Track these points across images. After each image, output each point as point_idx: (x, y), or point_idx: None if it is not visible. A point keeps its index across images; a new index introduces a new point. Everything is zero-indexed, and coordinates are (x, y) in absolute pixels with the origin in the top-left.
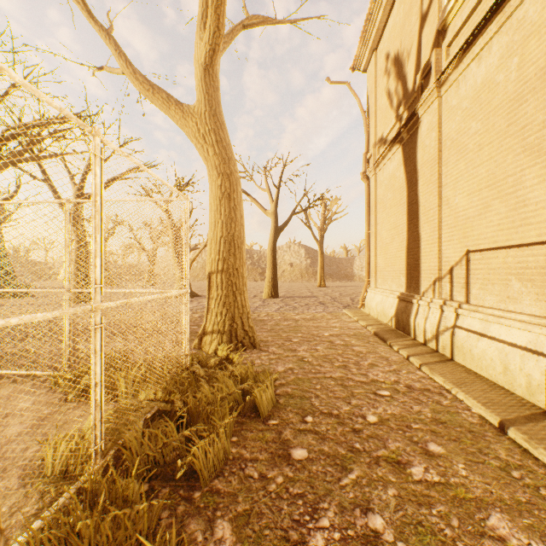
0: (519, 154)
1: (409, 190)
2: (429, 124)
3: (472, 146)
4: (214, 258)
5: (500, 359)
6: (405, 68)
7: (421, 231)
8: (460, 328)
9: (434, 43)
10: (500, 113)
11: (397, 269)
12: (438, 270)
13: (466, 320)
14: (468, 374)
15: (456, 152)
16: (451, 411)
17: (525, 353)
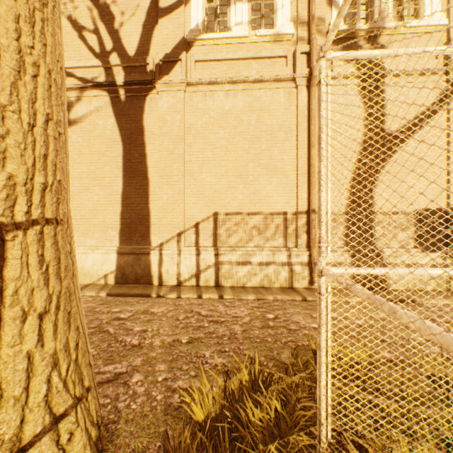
0: (257, 166)
1: (128, 147)
2: (172, 105)
3: (220, 145)
4: (25, 179)
5: (261, 273)
6: (120, 24)
7: (152, 190)
8: (224, 263)
9: (180, 45)
10: (244, 138)
11: (99, 222)
12: (184, 225)
13: (227, 257)
14: (243, 288)
15: (204, 142)
16: (289, 304)
17: (275, 265)
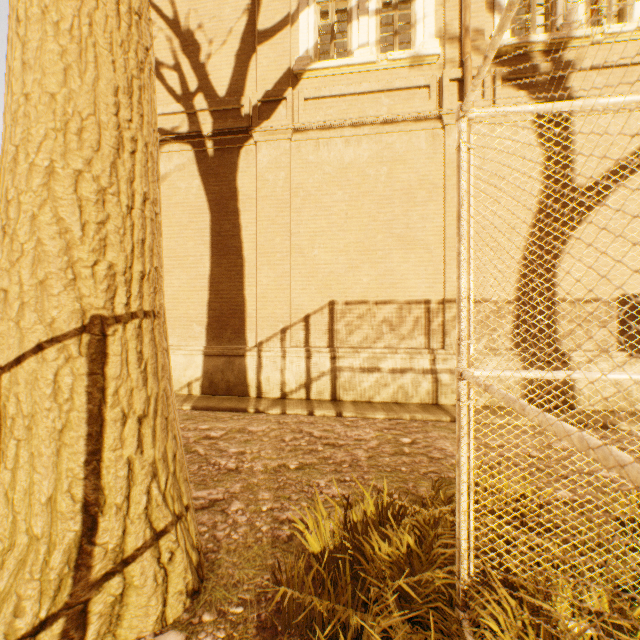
0: (388, 237)
1: (217, 216)
2: (274, 160)
3: (338, 211)
4: (124, 267)
5: (394, 383)
6: (207, 56)
7: (248, 272)
8: (343, 370)
9: (285, 79)
10: (371, 199)
11: (180, 315)
12: (290, 318)
13: (347, 361)
14: (369, 404)
15: (316, 207)
16: (432, 426)
17: (414, 373)
